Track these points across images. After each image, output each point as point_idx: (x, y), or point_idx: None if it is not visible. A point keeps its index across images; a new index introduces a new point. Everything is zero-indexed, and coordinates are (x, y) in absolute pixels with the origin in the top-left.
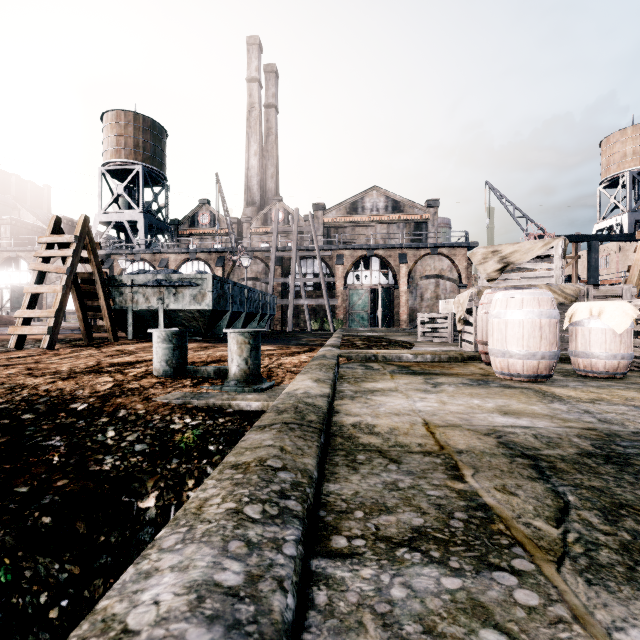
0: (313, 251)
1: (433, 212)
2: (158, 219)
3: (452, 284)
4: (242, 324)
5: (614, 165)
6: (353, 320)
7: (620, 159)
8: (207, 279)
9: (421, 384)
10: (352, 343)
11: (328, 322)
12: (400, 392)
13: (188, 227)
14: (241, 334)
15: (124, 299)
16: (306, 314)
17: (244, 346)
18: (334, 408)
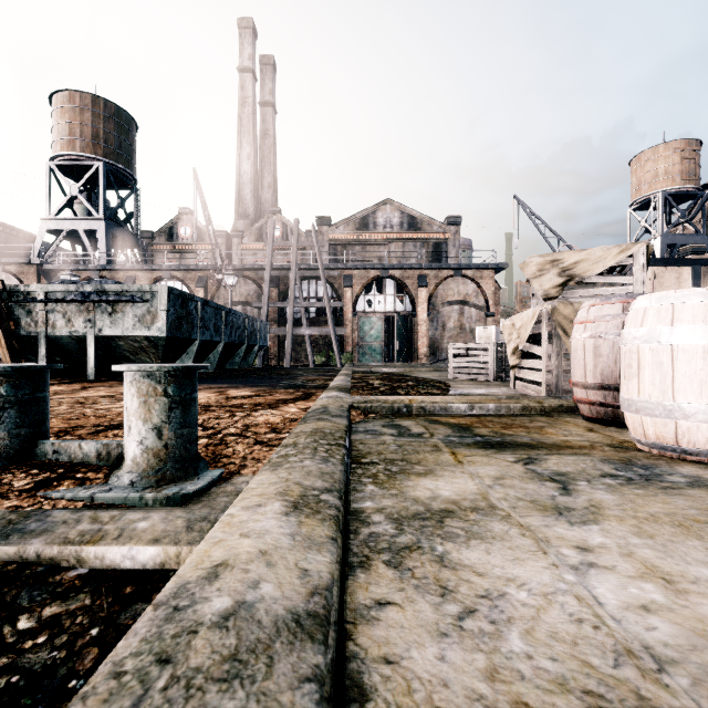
0: (316, 270)
1: (454, 231)
2: (125, 229)
3: (478, 312)
4: (219, 358)
5: (645, 185)
6: (364, 353)
7: (652, 179)
8: (159, 292)
9: (529, 481)
10: (367, 384)
11: (334, 356)
12: (506, 518)
13: (165, 241)
14: (147, 375)
15: (33, 321)
16: (308, 346)
17: (154, 400)
18: (347, 646)
